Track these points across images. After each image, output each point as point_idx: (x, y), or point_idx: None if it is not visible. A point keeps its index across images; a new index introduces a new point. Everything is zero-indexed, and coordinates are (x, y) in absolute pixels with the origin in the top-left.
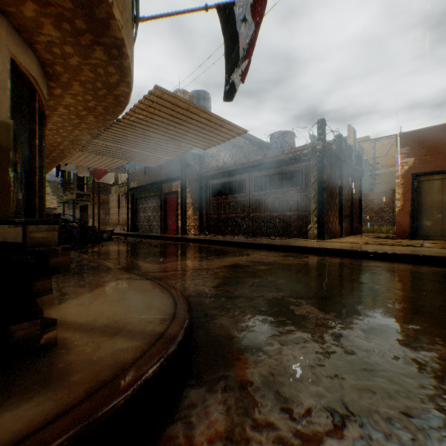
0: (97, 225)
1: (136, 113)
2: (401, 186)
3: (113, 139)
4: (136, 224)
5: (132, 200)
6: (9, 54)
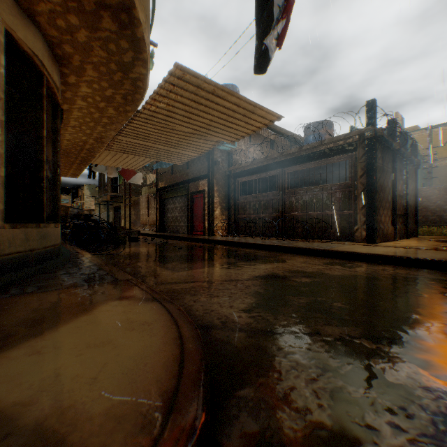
0: (128, 225)
1: (156, 102)
2: None
3: (136, 135)
4: (164, 224)
5: (160, 200)
6: (2, 25)
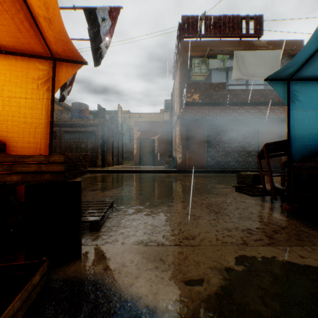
0: None
1: None
2: (136, 143)
3: None
4: None
5: None
6: None
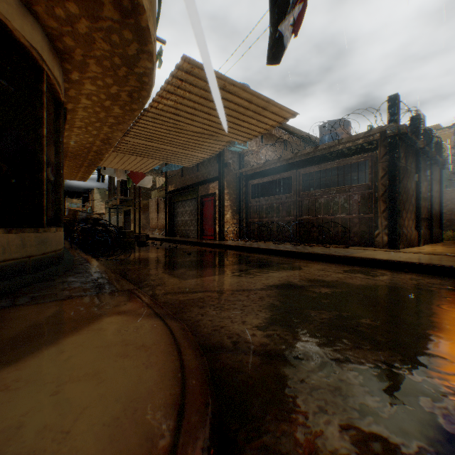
0: (138, 229)
1: (163, 99)
2: None
3: (143, 136)
4: (174, 228)
5: (170, 204)
6: None
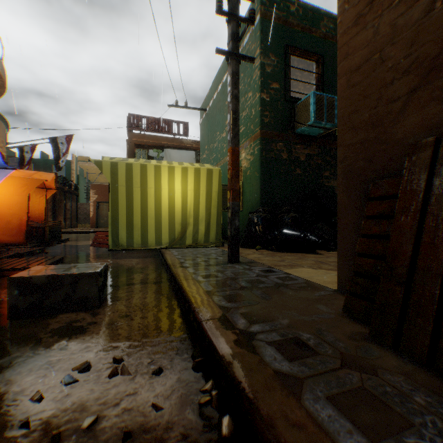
0: None
1: None
2: (93, 206)
3: None
4: None
5: None
6: None
